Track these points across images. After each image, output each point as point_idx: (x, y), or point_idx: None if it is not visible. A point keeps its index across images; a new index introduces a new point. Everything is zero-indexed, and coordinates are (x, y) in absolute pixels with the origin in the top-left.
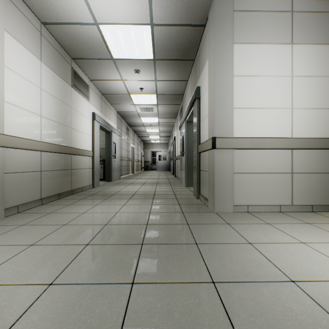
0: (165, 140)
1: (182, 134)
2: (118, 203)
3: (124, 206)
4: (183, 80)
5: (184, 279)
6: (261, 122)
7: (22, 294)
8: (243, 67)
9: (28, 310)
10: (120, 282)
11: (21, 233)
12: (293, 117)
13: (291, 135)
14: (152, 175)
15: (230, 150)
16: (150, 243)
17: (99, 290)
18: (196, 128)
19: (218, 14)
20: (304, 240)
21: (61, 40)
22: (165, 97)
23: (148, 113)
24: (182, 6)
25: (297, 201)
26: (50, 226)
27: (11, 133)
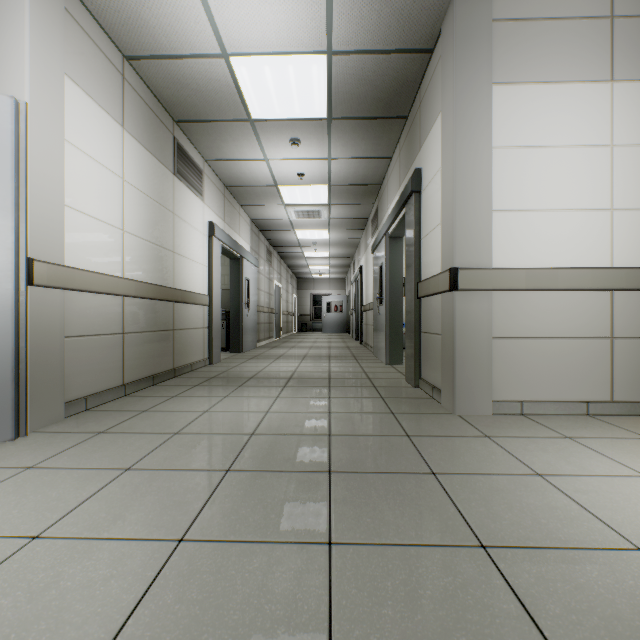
0: (340, 273)
1: (378, 261)
2: (265, 394)
3: (277, 400)
4: (382, 158)
5: (425, 539)
6: (548, 237)
7: (135, 557)
8: (512, 129)
9: (154, 584)
10: (305, 541)
11: (103, 448)
12: (615, 228)
13: (609, 264)
14: (317, 341)
15: (486, 293)
16: (344, 470)
17: (272, 553)
18: (413, 250)
19: (463, 27)
20: None
21: (157, 89)
22: (345, 190)
23: (311, 221)
24: (391, 16)
25: (622, 395)
26: (151, 435)
27: (75, 264)
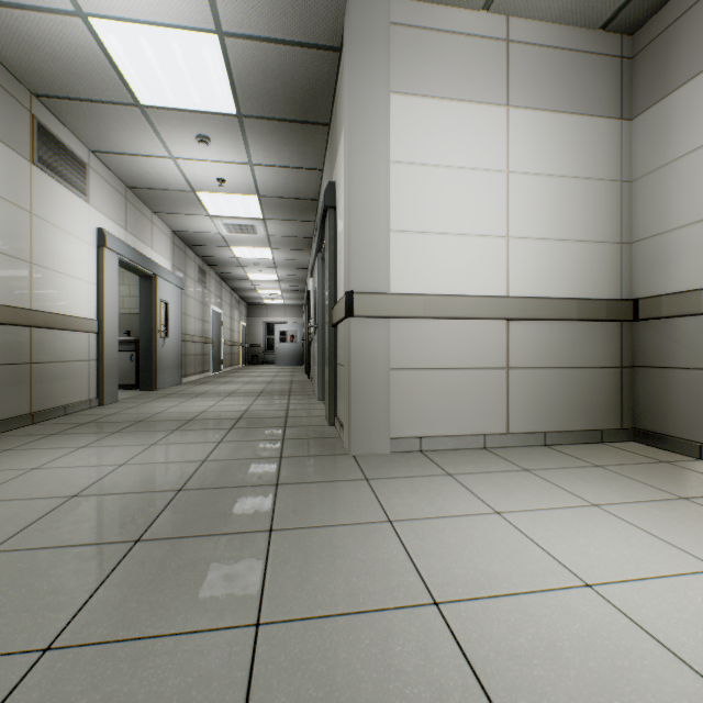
0: (295, 299)
1: (315, 285)
2: (140, 441)
3: (149, 448)
4: (312, 169)
5: (190, 624)
6: (448, 262)
7: None
8: (412, 144)
9: None
10: (12, 650)
11: None
12: (511, 256)
13: (506, 292)
14: (261, 375)
15: (384, 320)
16: (159, 537)
17: None
18: (328, 272)
19: (359, 25)
20: (502, 507)
21: None
22: (278, 203)
23: (247, 237)
24: None
25: (517, 426)
26: None
27: None
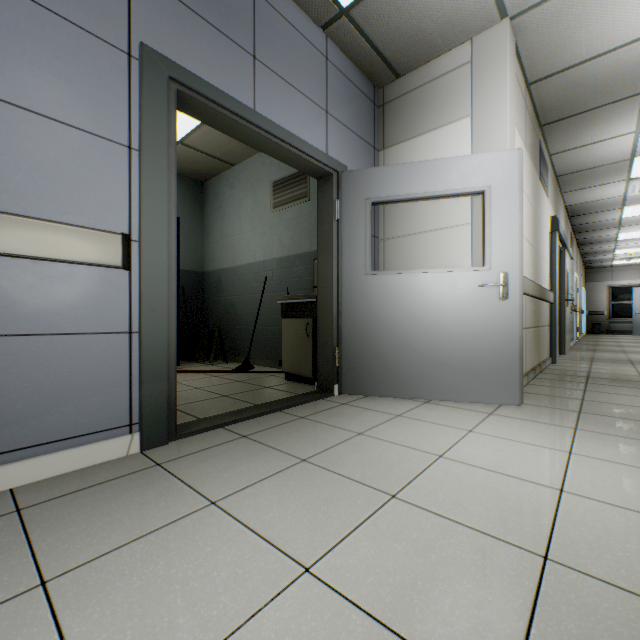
0: None
1: None
2: None
3: None
4: None
5: None
6: None
7: None
8: None
9: None
10: None
11: (614, 425)
12: None
13: None
14: None
15: None
16: None
17: None
18: None
19: None
20: None
21: (541, 101)
22: None
23: None
24: None
25: None
26: None
27: None
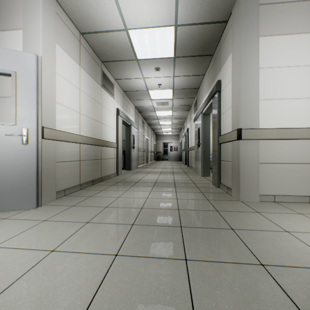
0: (176, 132)
1: (197, 126)
2: (144, 190)
3: (151, 192)
4: (200, 75)
5: (232, 260)
6: (288, 112)
7: (97, 261)
8: (269, 59)
9: (107, 273)
10: (174, 258)
11: (75, 212)
12: None
13: None
14: (166, 165)
15: (256, 141)
16: (188, 226)
17: (159, 263)
18: (216, 120)
19: (244, 9)
20: None
21: (94, 47)
22: (180, 91)
23: (163, 107)
24: (207, 6)
25: None
26: (95, 207)
27: (60, 129)
